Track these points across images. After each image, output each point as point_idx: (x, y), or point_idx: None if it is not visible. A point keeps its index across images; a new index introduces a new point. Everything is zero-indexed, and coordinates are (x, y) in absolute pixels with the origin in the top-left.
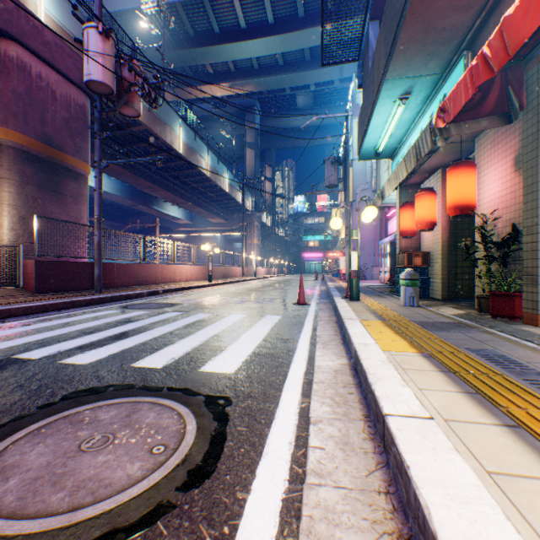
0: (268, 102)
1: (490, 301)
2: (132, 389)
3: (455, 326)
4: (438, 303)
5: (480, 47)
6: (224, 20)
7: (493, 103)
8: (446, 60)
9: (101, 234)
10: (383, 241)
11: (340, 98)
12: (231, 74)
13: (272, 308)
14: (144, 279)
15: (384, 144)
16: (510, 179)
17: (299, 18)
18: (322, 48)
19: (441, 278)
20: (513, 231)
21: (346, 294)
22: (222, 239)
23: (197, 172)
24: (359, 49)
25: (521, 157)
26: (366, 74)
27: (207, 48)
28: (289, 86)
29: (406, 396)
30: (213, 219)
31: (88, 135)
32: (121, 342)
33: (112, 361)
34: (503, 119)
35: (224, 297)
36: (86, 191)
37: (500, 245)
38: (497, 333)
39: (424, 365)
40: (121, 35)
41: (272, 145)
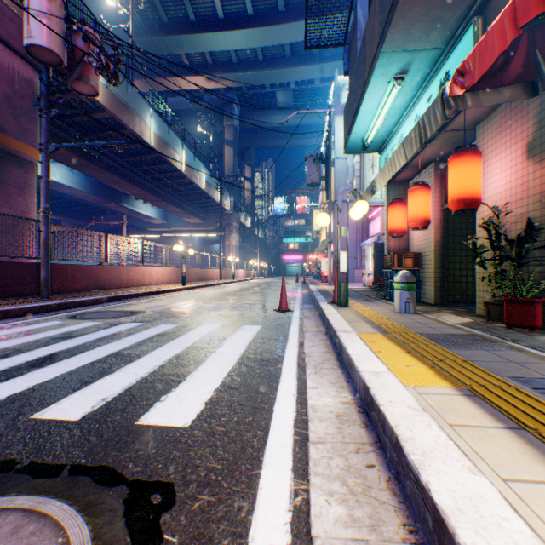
0: (248, 99)
1: (505, 308)
2: (4, 475)
3: (471, 339)
4: (433, 308)
5: (495, 9)
6: (200, 8)
7: (518, 68)
8: (451, 30)
9: (49, 230)
10: (365, 243)
11: (320, 98)
12: (208, 67)
13: (250, 316)
14: (106, 283)
15: (373, 135)
16: (521, 168)
17: (279, 11)
18: (306, 27)
19: (434, 281)
20: (528, 227)
21: (333, 299)
22: (199, 240)
23: (170, 167)
24: (346, 31)
25: (536, 142)
26: (354, 58)
27: (182, 36)
28: (269, 83)
29: (495, 508)
30: (190, 219)
31: (37, 116)
32: (39, 372)
33: (5, 409)
34: (527, 90)
35: (196, 303)
36: (35, 181)
37: (517, 243)
38: (528, 350)
39: (477, 415)
40: (81, 7)
41: (251, 144)
